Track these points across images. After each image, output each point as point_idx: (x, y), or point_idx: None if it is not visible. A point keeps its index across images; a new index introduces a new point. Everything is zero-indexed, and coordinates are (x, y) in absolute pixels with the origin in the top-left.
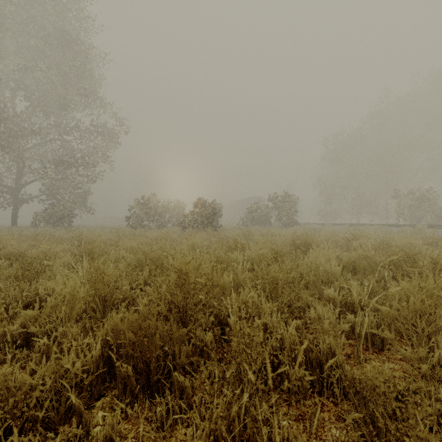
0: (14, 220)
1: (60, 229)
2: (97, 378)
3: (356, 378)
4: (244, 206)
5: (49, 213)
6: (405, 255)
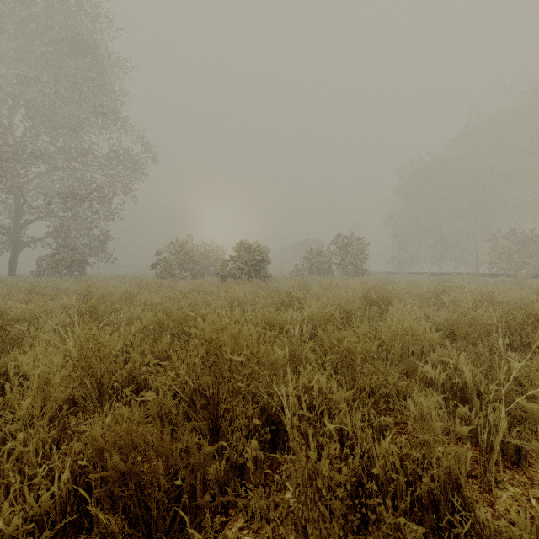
0: (12, 268)
1: (68, 279)
2: (65, 529)
3: (489, 520)
4: (299, 251)
5: (56, 260)
6: (524, 315)
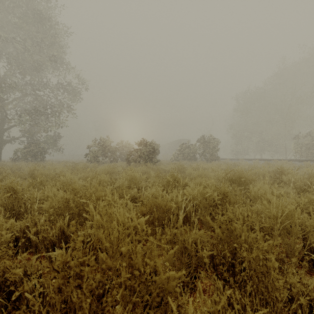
0: None
1: (29, 163)
2: None
3: None
4: (175, 146)
5: (25, 151)
6: None
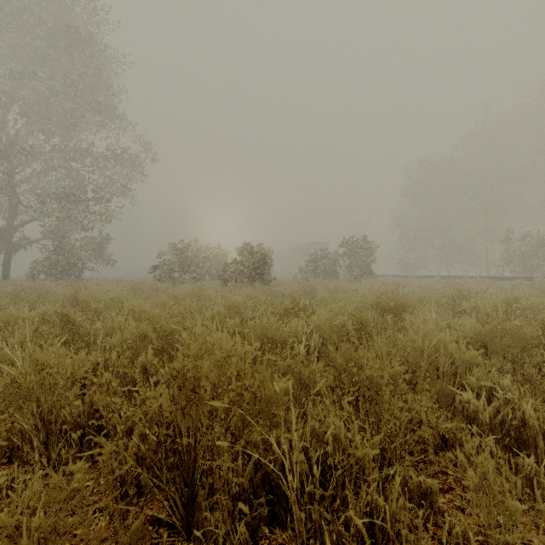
0: (5, 271)
1: (61, 283)
2: None
3: None
4: (303, 254)
5: (50, 262)
6: None
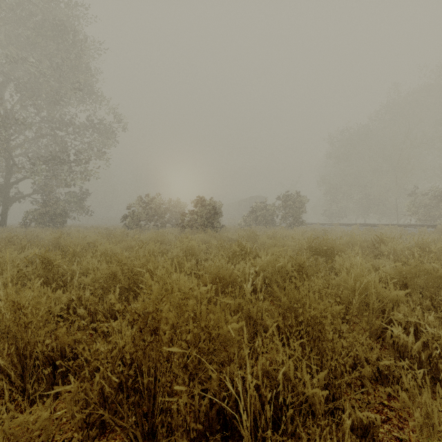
0: (3, 220)
1: (48, 230)
2: None
3: None
4: (246, 206)
5: (40, 213)
6: None
